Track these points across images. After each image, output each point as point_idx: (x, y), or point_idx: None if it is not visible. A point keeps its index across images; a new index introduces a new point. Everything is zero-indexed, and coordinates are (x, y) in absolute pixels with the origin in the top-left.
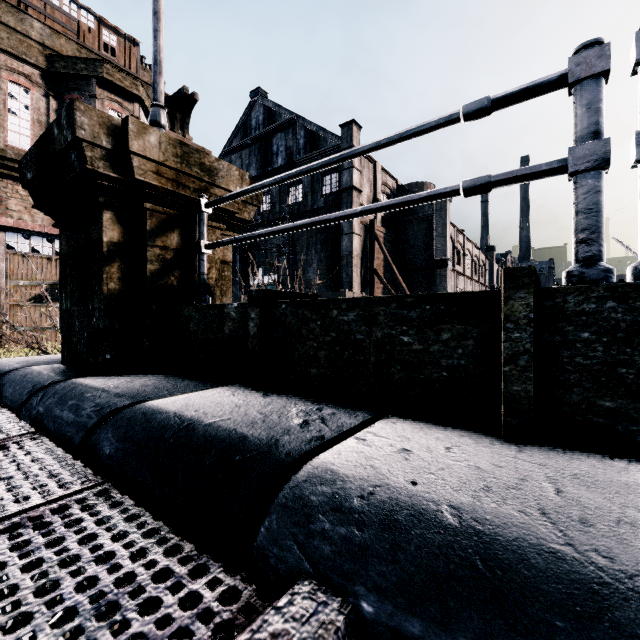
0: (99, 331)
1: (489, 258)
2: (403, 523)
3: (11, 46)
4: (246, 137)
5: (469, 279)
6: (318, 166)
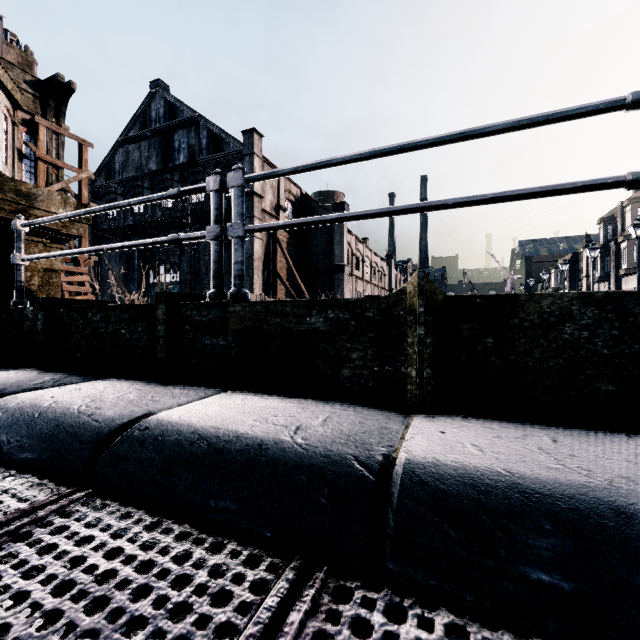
0: None
1: (389, 265)
2: (24, 408)
3: None
4: (145, 128)
5: (368, 283)
6: (97, 210)
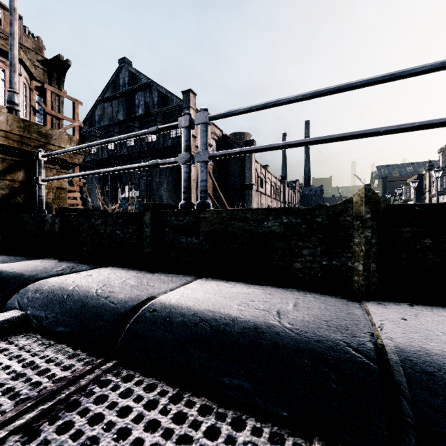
0: None
1: (283, 184)
2: (55, 291)
3: None
4: (116, 91)
5: (269, 197)
6: (96, 144)
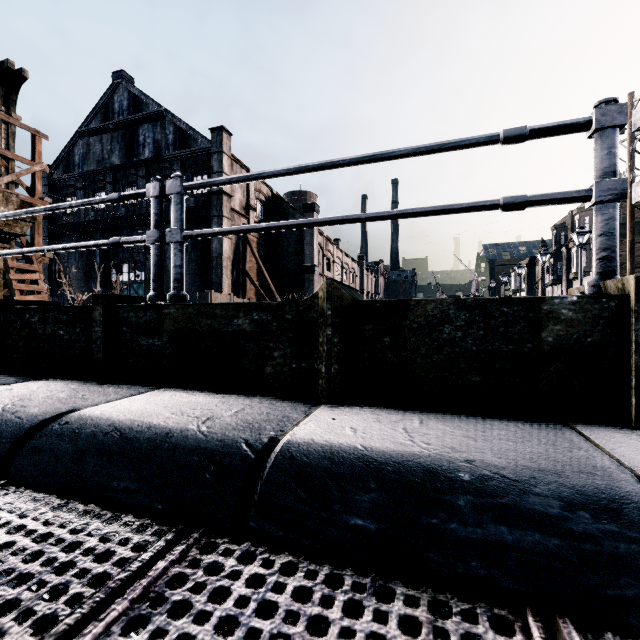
0: None
1: (360, 266)
2: None
3: None
4: (108, 120)
5: None
6: (38, 211)
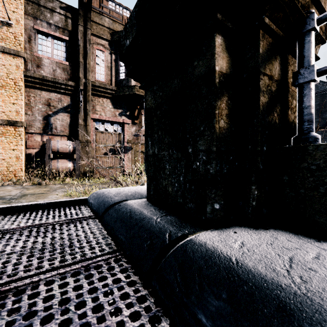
0: (207, 176)
1: None
2: None
3: (97, 32)
4: None
5: None
6: None
